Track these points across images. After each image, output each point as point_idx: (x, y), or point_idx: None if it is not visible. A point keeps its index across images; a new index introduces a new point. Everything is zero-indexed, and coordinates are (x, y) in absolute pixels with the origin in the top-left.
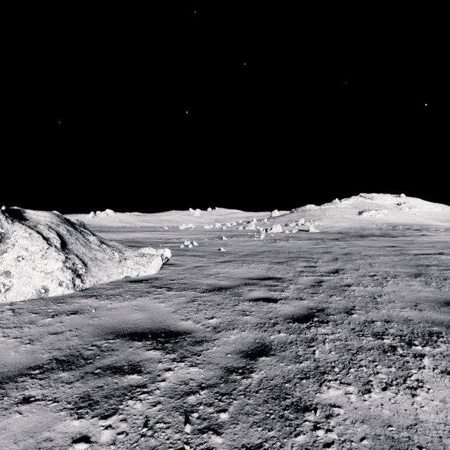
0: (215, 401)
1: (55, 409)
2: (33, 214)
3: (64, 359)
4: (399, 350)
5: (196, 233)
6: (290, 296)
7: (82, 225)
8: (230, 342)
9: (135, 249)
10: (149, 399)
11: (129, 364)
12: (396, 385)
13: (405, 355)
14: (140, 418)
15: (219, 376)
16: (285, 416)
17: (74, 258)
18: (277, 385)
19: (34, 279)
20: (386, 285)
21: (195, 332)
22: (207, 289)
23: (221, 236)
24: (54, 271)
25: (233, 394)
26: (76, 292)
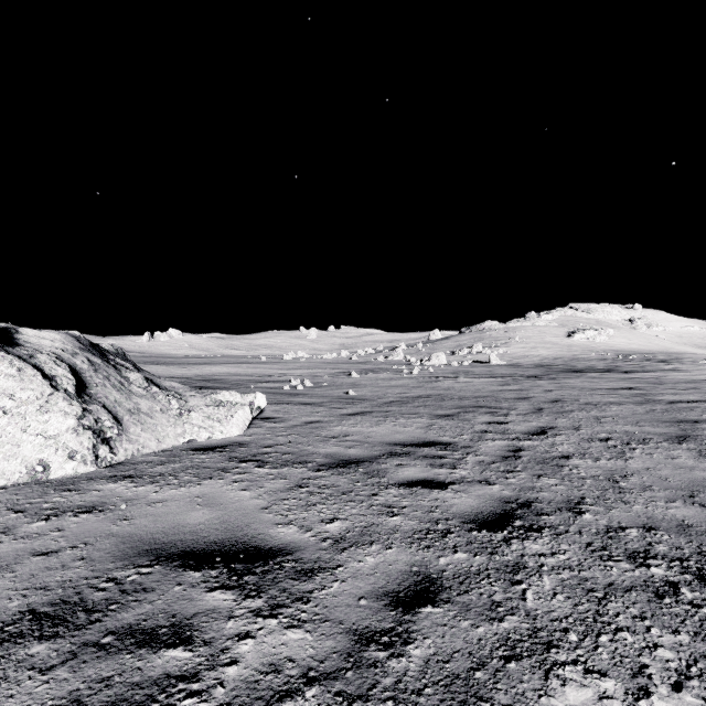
0: None
1: None
2: (32, 335)
3: (48, 612)
4: (686, 592)
5: (310, 365)
6: (467, 477)
7: (120, 354)
8: (365, 571)
9: (207, 394)
10: None
11: (171, 623)
12: (700, 678)
13: (699, 603)
14: None
15: (343, 652)
16: None
17: (99, 410)
18: (459, 675)
19: (23, 448)
20: (631, 457)
21: (300, 551)
22: (326, 463)
23: (350, 371)
24: (61, 433)
25: (371, 697)
26: (99, 470)
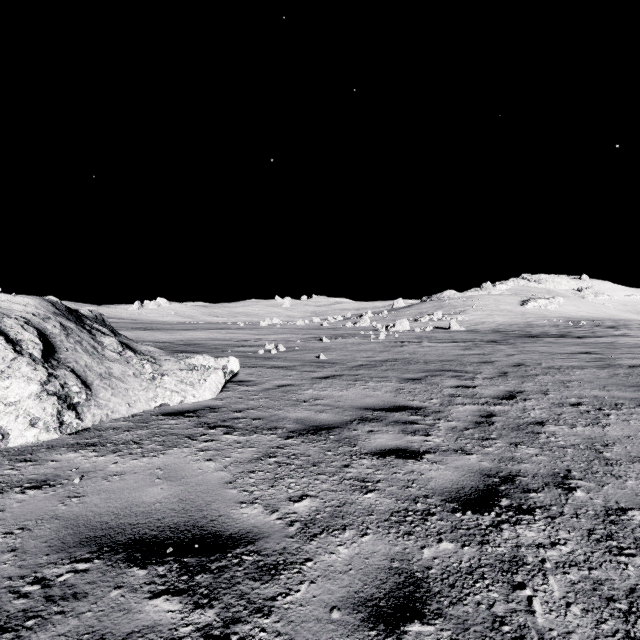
0: None
1: None
2: (5, 299)
3: None
4: None
5: (284, 331)
6: (442, 445)
7: (99, 319)
8: (337, 567)
9: (181, 358)
10: None
11: None
12: None
13: None
14: None
15: None
16: None
17: (67, 375)
18: None
19: None
20: (608, 424)
21: (264, 539)
22: (296, 430)
23: (321, 336)
24: (22, 399)
25: None
26: (62, 437)
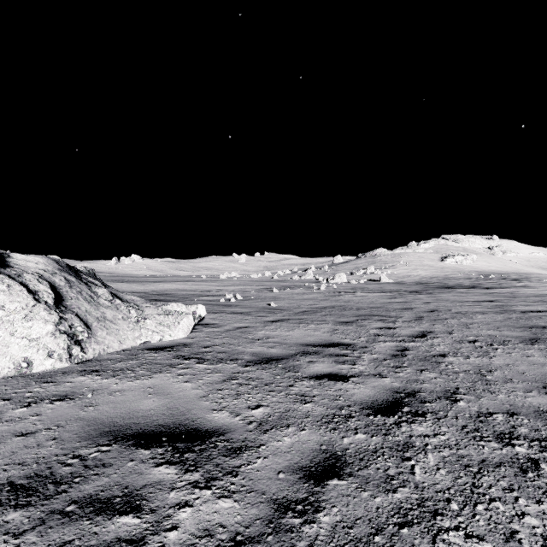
0: None
1: None
2: (21, 259)
3: (23, 484)
4: (545, 467)
5: (241, 283)
6: (364, 371)
7: (91, 273)
8: (283, 449)
9: (159, 306)
10: None
11: (124, 493)
12: None
13: None
14: None
15: (265, 518)
16: None
17: (73, 318)
18: (361, 540)
19: (11, 348)
20: (494, 356)
21: (231, 432)
22: (252, 360)
23: (272, 287)
24: (41, 336)
25: None
26: (72, 366)
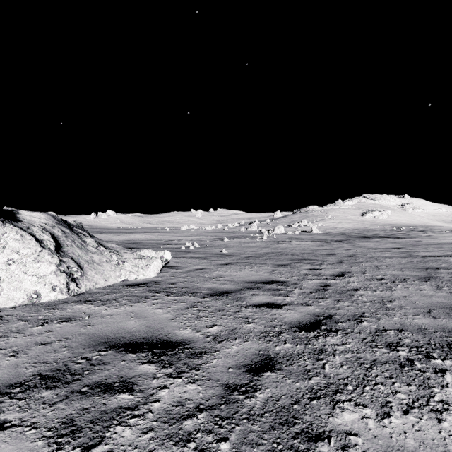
0: (215, 427)
1: (32, 438)
2: (27, 215)
3: (49, 375)
4: (417, 364)
5: (198, 234)
6: (294, 301)
7: (80, 226)
8: (232, 353)
9: (134, 252)
10: (140, 424)
11: (121, 381)
12: (419, 407)
13: (424, 370)
14: (128, 449)
15: (219, 395)
16: (295, 447)
17: (69, 261)
18: (284, 407)
19: (25, 283)
20: (395, 290)
21: (194, 343)
22: (208, 293)
23: (223, 237)
24: (47, 274)
25: (235, 417)
26: (70, 297)
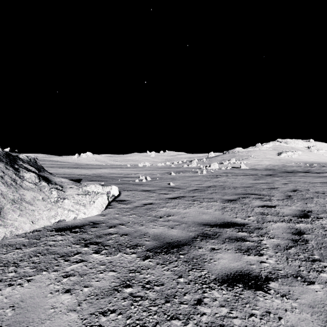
0: None
1: None
2: None
3: None
4: None
5: (151, 169)
6: (278, 268)
7: (32, 161)
8: None
9: (81, 186)
10: None
11: None
12: None
13: None
14: None
15: None
16: None
17: None
18: None
19: None
20: None
21: None
22: (152, 247)
23: (170, 172)
24: None
25: None
26: None
